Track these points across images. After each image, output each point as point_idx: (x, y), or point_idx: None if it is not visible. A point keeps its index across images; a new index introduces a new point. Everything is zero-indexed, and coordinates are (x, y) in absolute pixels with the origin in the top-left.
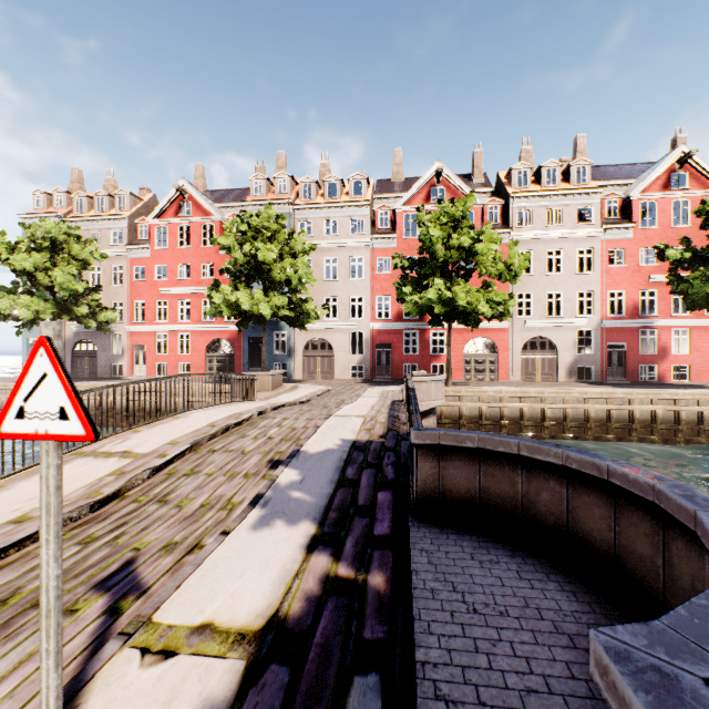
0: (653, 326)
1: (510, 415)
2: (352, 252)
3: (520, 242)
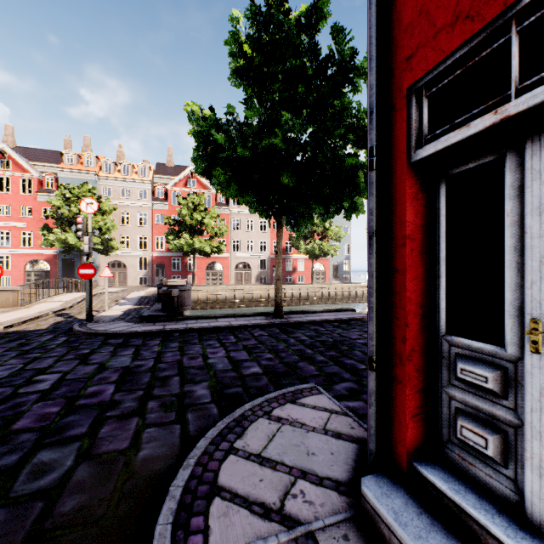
0: (291, 258)
1: (221, 298)
2: (140, 209)
3: (234, 214)
